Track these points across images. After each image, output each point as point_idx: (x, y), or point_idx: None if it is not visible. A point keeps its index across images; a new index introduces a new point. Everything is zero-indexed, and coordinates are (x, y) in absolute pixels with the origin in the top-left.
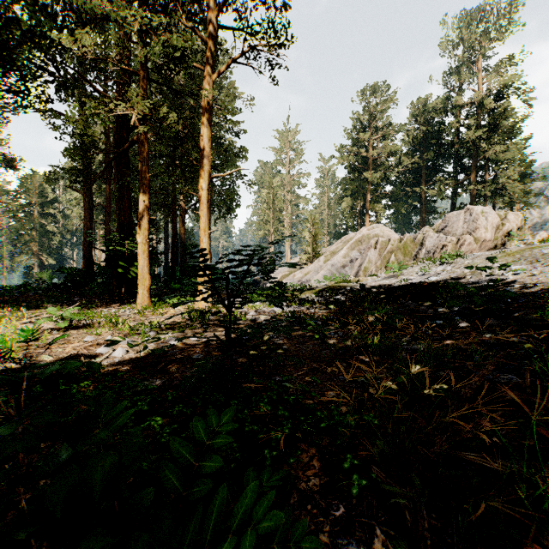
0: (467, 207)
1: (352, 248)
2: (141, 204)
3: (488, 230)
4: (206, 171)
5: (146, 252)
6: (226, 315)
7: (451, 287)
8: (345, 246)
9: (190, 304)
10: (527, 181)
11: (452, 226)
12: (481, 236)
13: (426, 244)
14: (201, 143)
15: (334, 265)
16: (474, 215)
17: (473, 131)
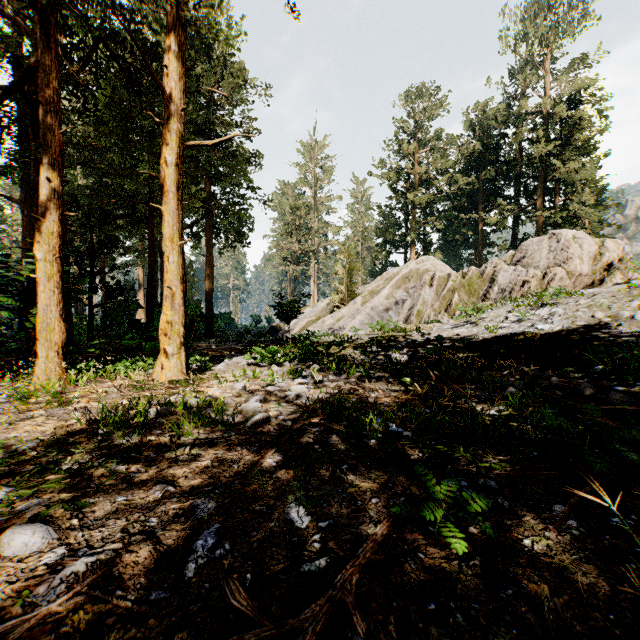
0: (551, 231)
1: (397, 286)
2: (43, 186)
3: (584, 261)
4: (173, 131)
5: (54, 278)
6: (198, 407)
7: (595, 342)
8: (388, 284)
9: (151, 373)
10: (600, 209)
11: (533, 257)
12: (576, 269)
13: (499, 279)
14: (164, 80)
15: (374, 308)
16: (563, 242)
17: (542, 144)
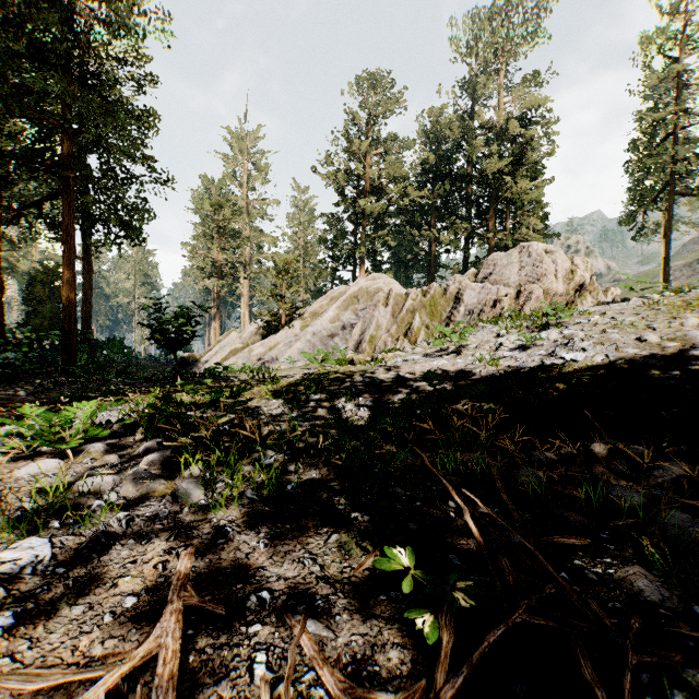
0: (521, 244)
1: (344, 307)
2: None
3: (559, 278)
4: None
5: None
6: None
7: None
8: (334, 304)
9: None
10: (543, 237)
11: (501, 273)
12: (552, 287)
13: (466, 299)
14: None
15: (317, 333)
16: (535, 256)
17: (496, 159)
